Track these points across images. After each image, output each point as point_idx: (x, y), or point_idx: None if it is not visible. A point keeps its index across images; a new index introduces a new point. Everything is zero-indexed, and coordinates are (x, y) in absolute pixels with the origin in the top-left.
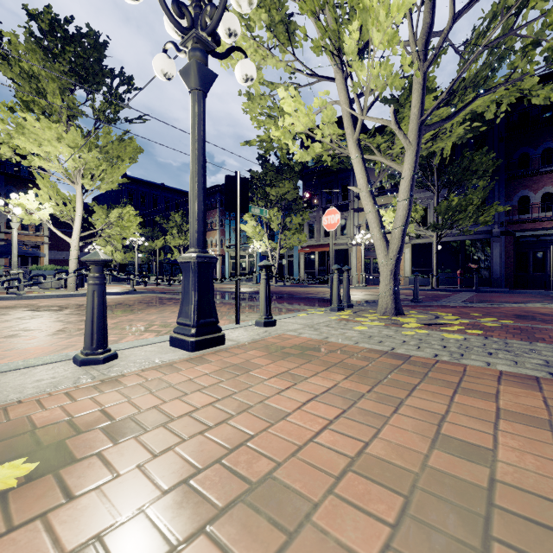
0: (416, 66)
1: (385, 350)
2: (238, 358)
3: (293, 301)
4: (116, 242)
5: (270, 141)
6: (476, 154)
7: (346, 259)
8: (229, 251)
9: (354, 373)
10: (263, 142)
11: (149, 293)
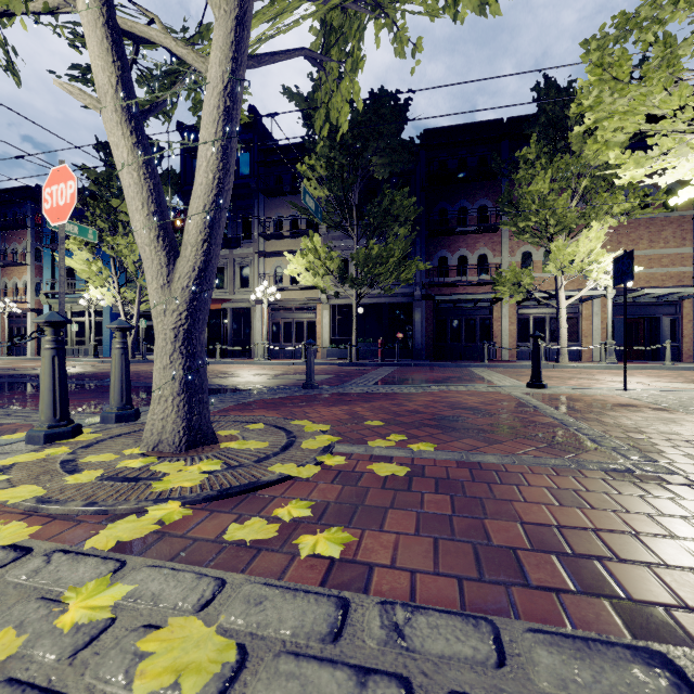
0: None
1: None
2: None
3: (76, 396)
4: None
5: None
6: (397, 193)
7: (249, 322)
8: (51, 304)
9: None
10: None
11: None
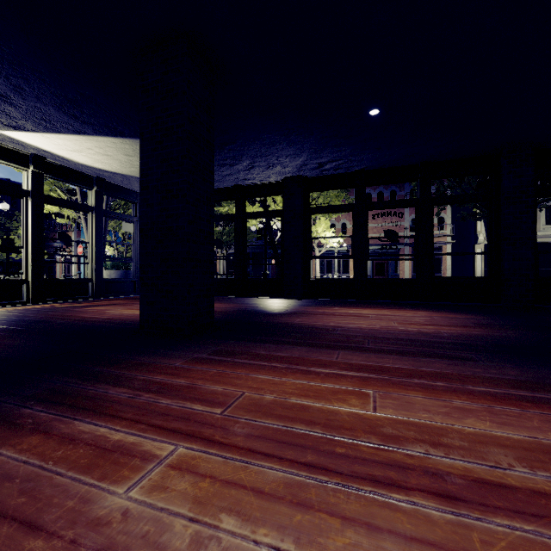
0: None
1: None
2: None
3: None
4: None
5: None
6: None
7: None
8: (85, 252)
9: None
10: None
11: None
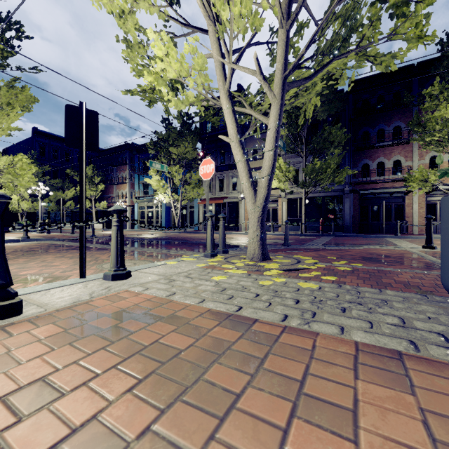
0: (273, 2)
1: (230, 312)
2: (10, 342)
3: (182, 246)
4: (22, 191)
5: (152, 92)
6: (333, 128)
7: (237, 210)
8: (138, 202)
9: (164, 365)
10: (146, 92)
11: (44, 240)
